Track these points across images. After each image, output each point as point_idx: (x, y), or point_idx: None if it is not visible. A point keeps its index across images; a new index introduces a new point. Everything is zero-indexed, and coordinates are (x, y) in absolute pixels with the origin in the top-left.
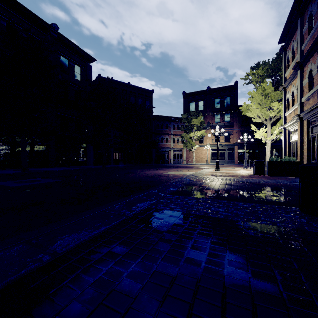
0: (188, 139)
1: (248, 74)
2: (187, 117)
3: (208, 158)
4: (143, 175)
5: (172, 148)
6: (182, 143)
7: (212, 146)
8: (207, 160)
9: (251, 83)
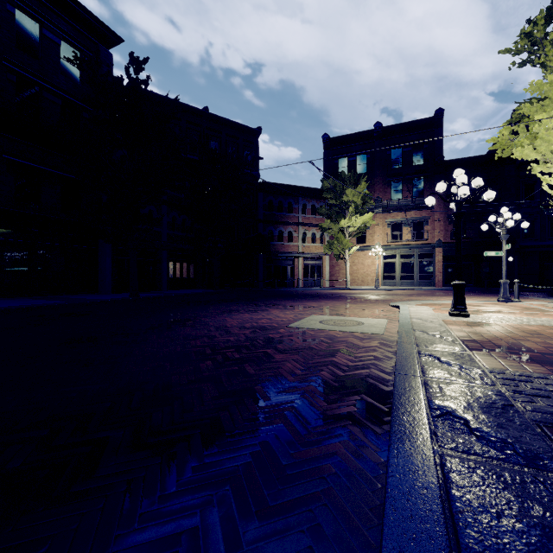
0: (335, 235)
1: (529, 32)
2: (333, 185)
3: (378, 275)
4: (212, 335)
5: (301, 253)
6: (321, 244)
7: (387, 249)
8: (378, 279)
9: (532, 62)
